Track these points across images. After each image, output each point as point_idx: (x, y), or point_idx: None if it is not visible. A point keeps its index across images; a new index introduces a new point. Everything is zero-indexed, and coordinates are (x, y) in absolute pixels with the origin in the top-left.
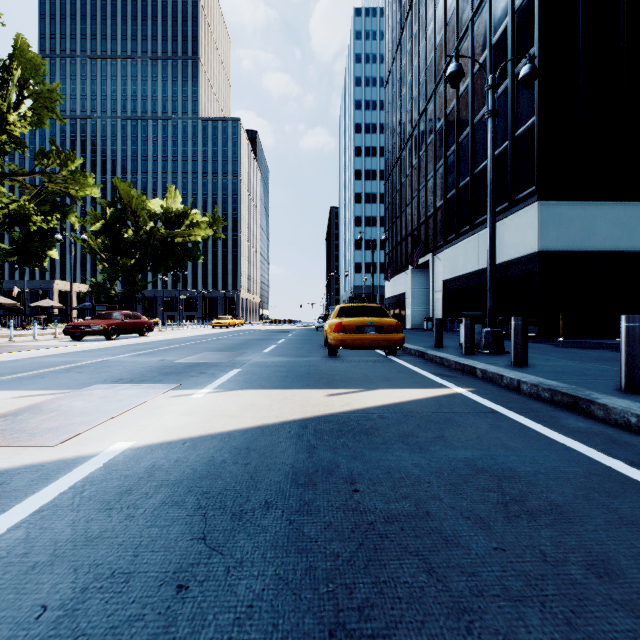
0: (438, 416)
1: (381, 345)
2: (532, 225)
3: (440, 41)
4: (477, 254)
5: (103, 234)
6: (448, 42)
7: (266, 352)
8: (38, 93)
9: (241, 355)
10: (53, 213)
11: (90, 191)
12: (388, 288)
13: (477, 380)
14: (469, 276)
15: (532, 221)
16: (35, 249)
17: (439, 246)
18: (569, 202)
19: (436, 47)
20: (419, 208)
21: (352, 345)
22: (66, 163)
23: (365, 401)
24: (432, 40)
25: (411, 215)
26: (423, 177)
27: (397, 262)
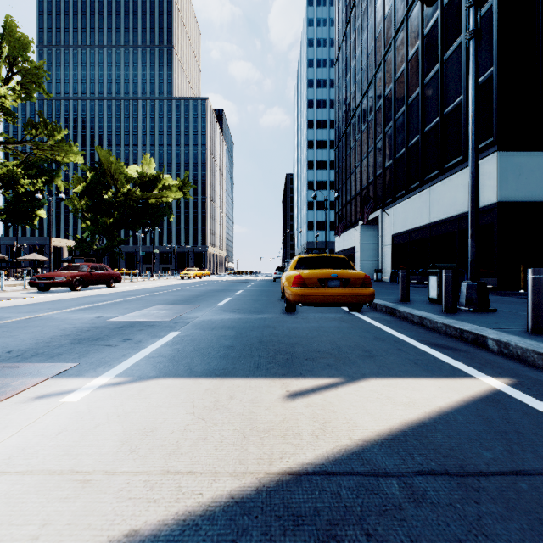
0: (539, 491)
1: (348, 301)
2: (490, 176)
3: (389, 12)
4: (428, 208)
5: (85, 195)
6: (397, 11)
7: (219, 306)
8: (26, 70)
9: (190, 310)
10: (41, 177)
11: (74, 158)
12: (338, 243)
13: (496, 357)
14: (419, 230)
15: (490, 172)
16: (26, 209)
17: (388, 203)
18: (529, 152)
19: (385, 18)
20: (368, 169)
21: (314, 301)
22: (52, 133)
23: (354, 418)
24: (381, 12)
25: (360, 176)
26: (372, 140)
27: (346, 219)
